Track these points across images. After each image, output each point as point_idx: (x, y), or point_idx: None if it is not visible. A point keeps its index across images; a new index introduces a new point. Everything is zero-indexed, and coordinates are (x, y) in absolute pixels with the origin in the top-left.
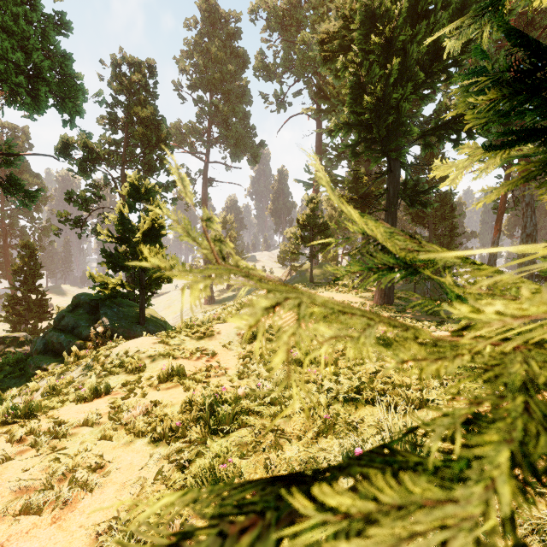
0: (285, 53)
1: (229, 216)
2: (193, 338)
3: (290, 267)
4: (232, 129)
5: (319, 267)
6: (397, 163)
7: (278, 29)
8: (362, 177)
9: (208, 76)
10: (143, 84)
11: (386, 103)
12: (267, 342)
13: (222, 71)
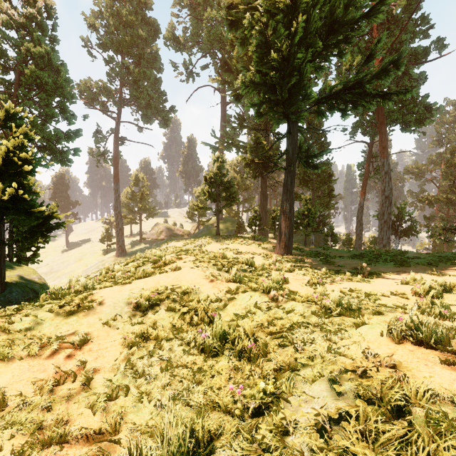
0: (193, 27)
1: (141, 175)
2: (59, 313)
3: (198, 222)
4: (144, 91)
5: (223, 221)
6: (295, 127)
7: (187, 5)
8: (262, 142)
9: (119, 38)
10: (38, 22)
11: (291, 63)
12: (168, 312)
13: (133, 35)
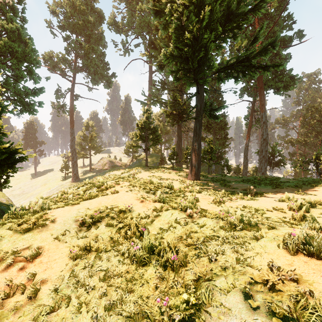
0: (129, 16)
1: (91, 122)
2: (17, 230)
3: (132, 157)
4: (92, 61)
5: (150, 156)
6: (202, 88)
7: (124, 0)
8: (178, 99)
9: (74, 22)
10: (11, 6)
11: (199, 42)
12: (107, 227)
13: (84, 20)
